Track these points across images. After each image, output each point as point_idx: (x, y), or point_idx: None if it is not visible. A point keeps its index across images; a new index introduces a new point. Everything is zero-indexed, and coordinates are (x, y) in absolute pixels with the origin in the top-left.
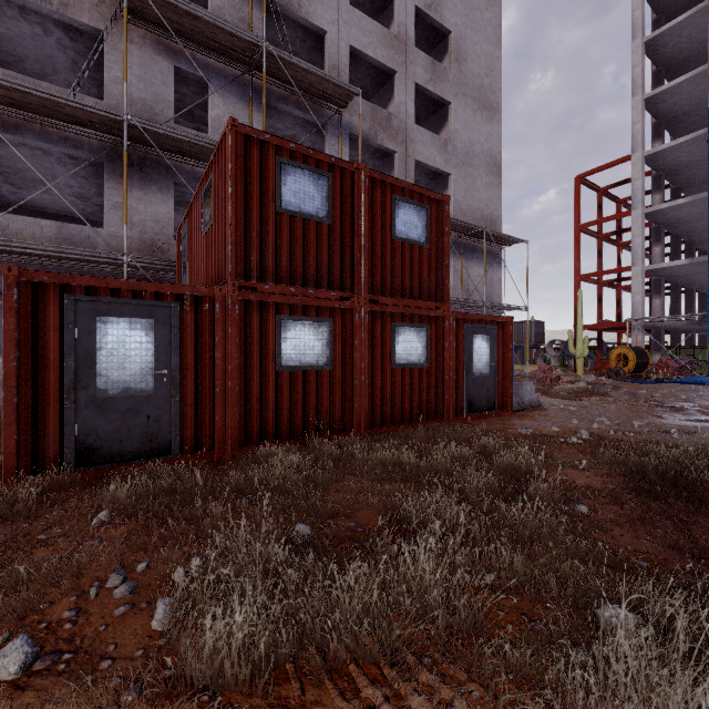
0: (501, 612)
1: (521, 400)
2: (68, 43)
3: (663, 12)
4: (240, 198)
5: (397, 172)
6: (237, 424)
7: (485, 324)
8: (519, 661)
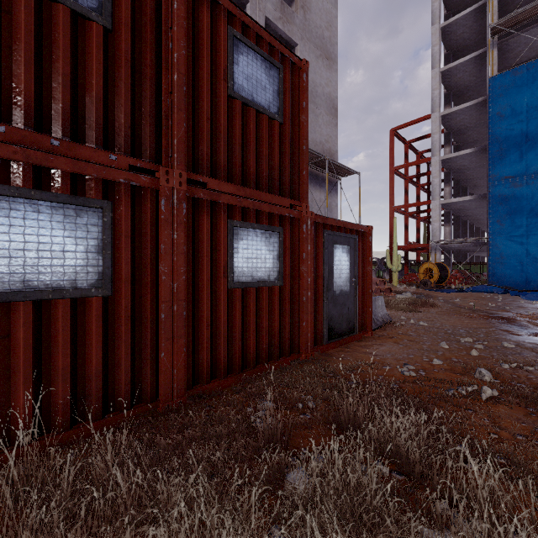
0: None
1: (375, 317)
2: None
3: (451, 10)
4: None
5: None
6: None
7: (346, 232)
8: None
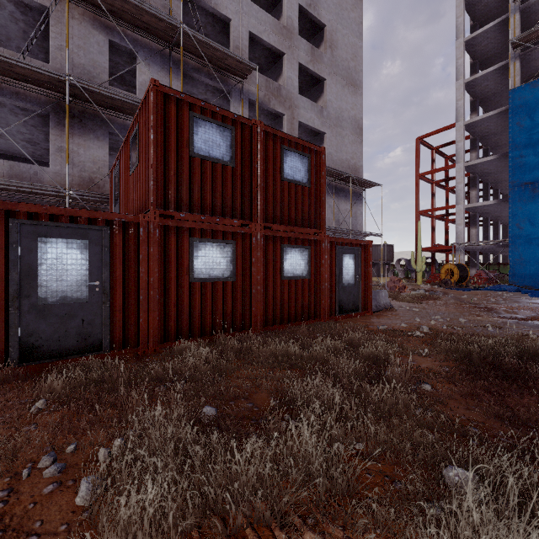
0: (368, 475)
1: (378, 303)
2: (19, 16)
3: (477, 20)
4: (160, 144)
5: (285, 130)
6: (158, 325)
7: (352, 246)
8: (384, 518)
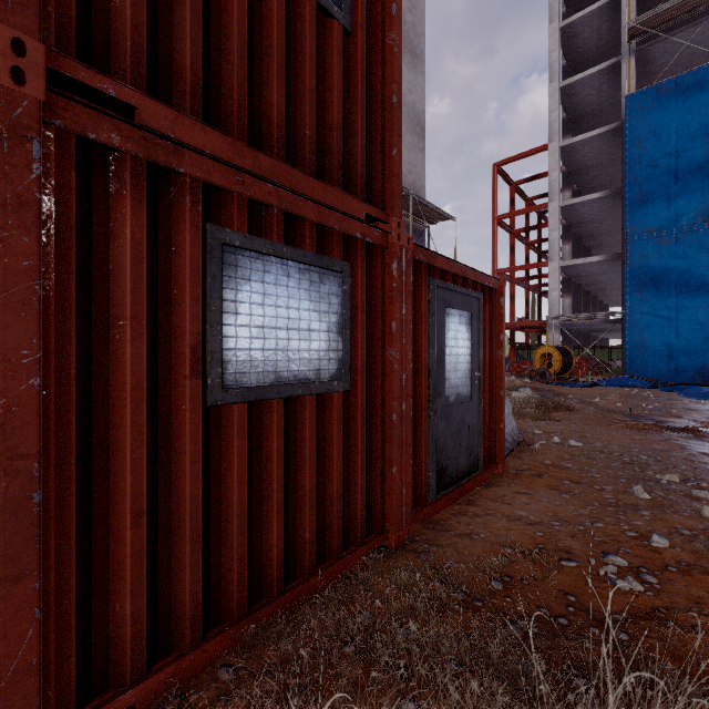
0: None
1: None
2: None
3: (572, 7)
4: None
5: None
6: None
7: (465, 286)
8: None
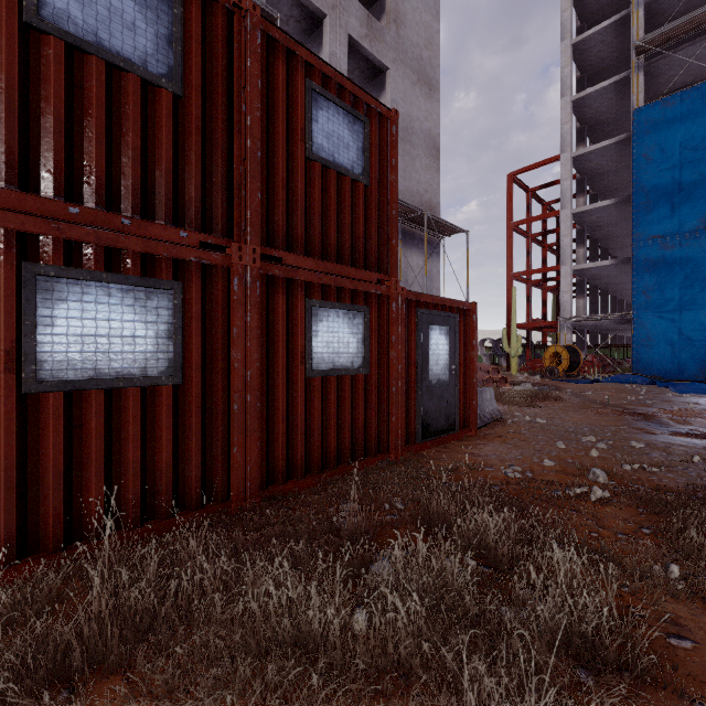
0: None
1: (482, 412)
2: None
3: (586, 21)
4: None
5: None
6: None
7: (444, 310)
8: None
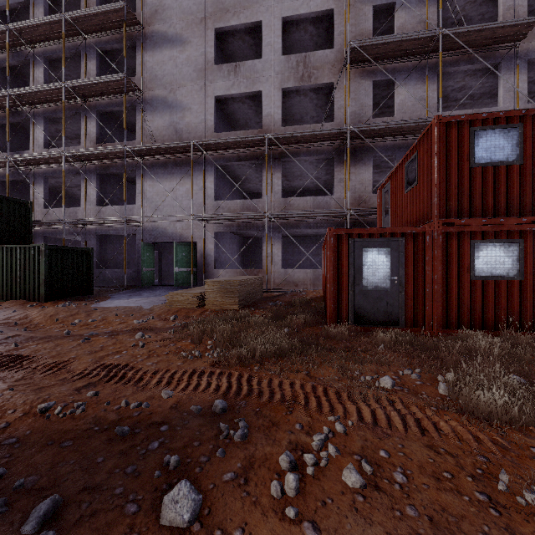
0: None
1: None
2: (314, 97)
3: None
4: (442, 165)
5: None
6: (441, 313)
7: None
8: None
